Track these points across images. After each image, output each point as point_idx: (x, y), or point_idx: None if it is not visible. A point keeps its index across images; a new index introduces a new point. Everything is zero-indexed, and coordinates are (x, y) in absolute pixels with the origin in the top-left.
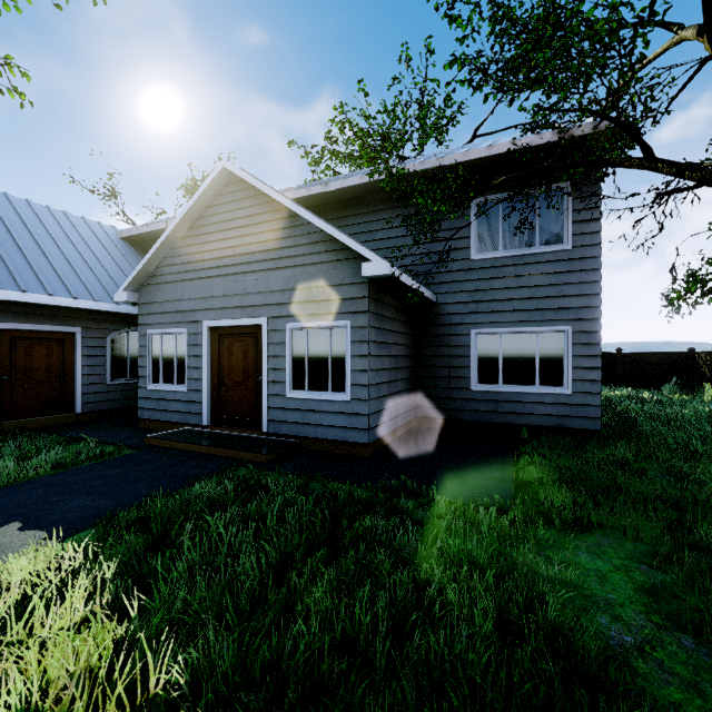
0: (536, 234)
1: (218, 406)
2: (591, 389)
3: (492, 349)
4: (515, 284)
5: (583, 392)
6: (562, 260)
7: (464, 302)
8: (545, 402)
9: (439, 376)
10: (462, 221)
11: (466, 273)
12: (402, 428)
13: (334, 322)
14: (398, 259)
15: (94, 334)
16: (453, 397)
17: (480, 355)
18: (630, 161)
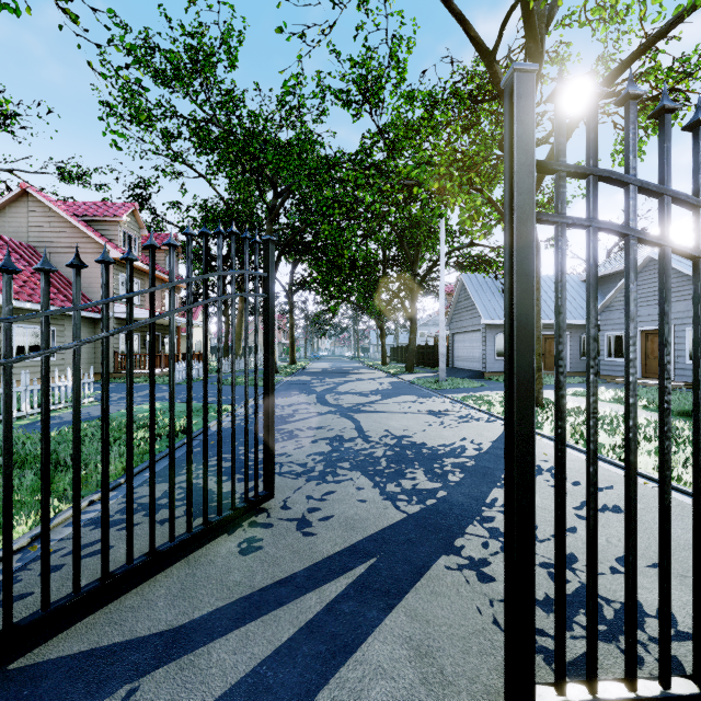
0: None
1: (645, 369)
2: None
3: None
4: None
5: None
6: None
7: None
8: None
9: None
10: None
11: None
12: None
13: None
14: None
15: (574, 335)
16: None
17: None
18: None
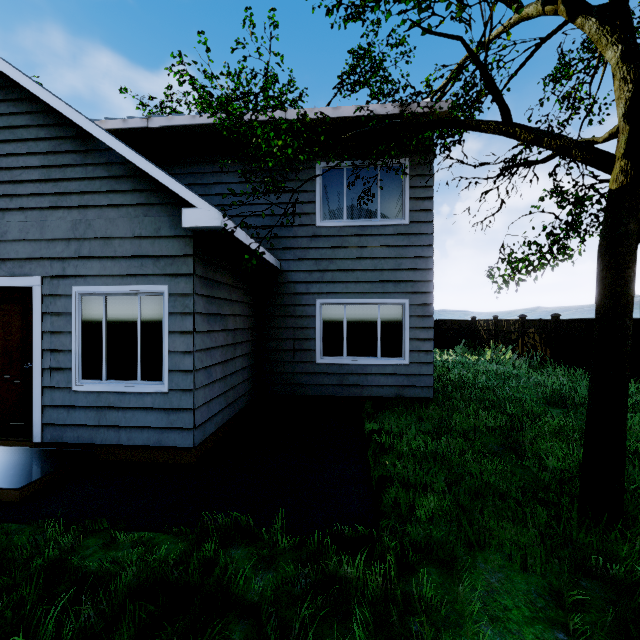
0: (378, 206)
1: None
2: (425, 360)
3: (337, 321)
4: (359, 254)
5: (419, 362)
6: (401, 234)
7: (309, 270)
8: (386, 373)
9: (284, 349)
10: (307, 185)
11: (311, 239)
12: (241, 412)
13: (145, 286)
14: (239, 219)
15: None
16: (298, 371)
17: (325, 326)
18: (487, 124)
